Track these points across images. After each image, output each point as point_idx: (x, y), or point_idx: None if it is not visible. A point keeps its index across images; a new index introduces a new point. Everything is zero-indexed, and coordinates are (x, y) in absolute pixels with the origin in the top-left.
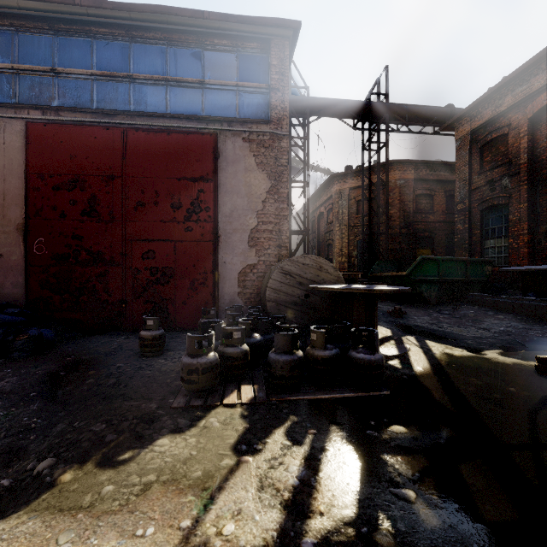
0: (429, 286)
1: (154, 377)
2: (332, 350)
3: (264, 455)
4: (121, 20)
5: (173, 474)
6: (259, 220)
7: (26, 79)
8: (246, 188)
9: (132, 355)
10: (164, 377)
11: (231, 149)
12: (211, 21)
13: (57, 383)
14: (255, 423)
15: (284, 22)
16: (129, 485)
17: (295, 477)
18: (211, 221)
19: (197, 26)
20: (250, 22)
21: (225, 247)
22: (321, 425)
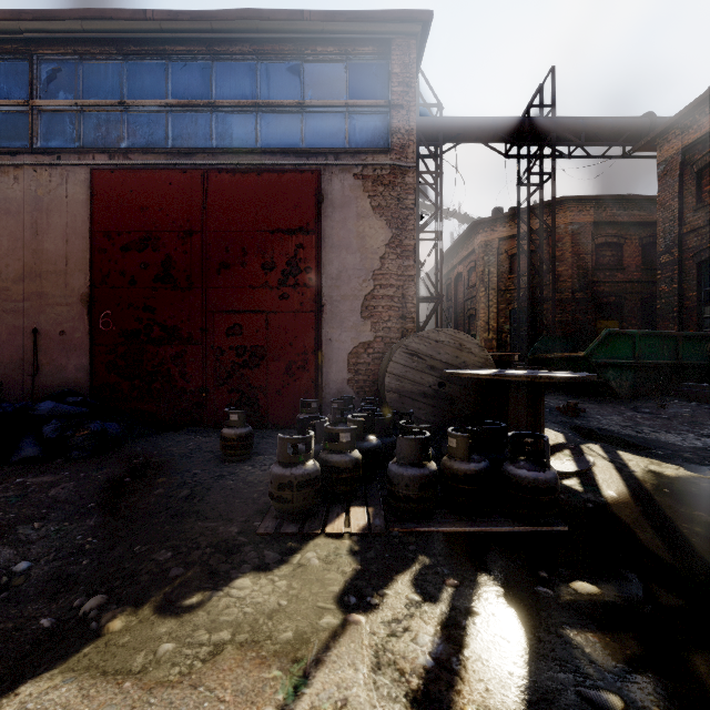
0: (619, 373)
1: (237, 489)
2: (479, 463)
3: (382, 613)
4: (201, 34)
5: (253, 633)
6: (376, 283)
7: (92, 116)
8: (358, 240)
9: (211, 459)
10: (250, 490)
11: (338, 189)
12: (313, 23)
13: (120, 492)
14: (369, 563)
15: (409, 14)
16: (194, 644)
17: (427, 653)
18: (313, 286)
19: (294, 32)
20: (364, 19)
21: (330, 319)
22: (465, 572)
